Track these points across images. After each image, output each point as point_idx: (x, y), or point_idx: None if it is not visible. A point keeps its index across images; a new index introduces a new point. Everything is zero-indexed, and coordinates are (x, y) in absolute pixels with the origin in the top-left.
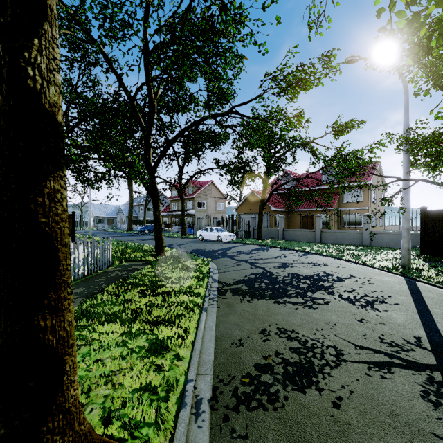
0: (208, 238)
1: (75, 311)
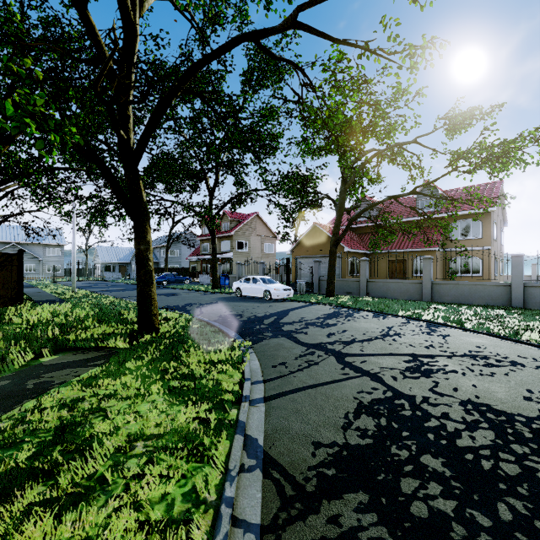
0: (249, 293)
1: None
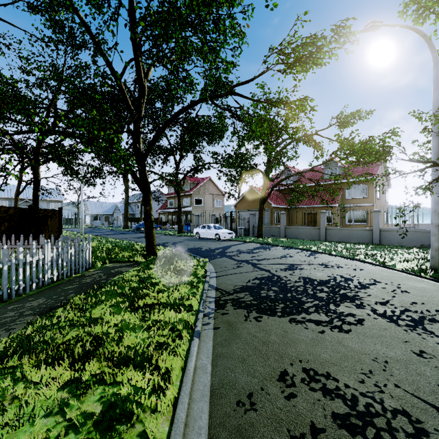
0: (205, 236)
1: (14, 338)
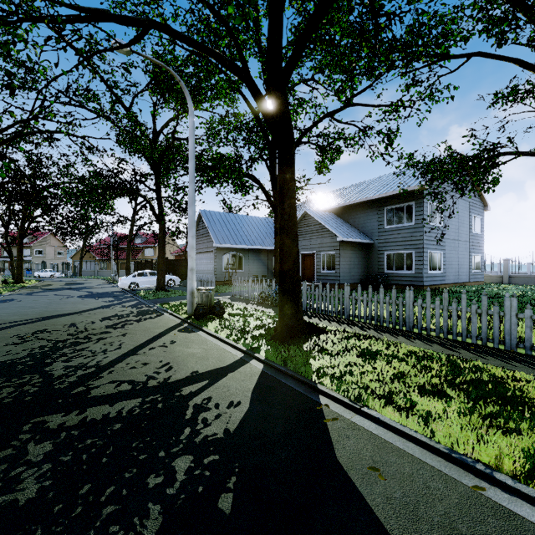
0: (43, 276)
1: None
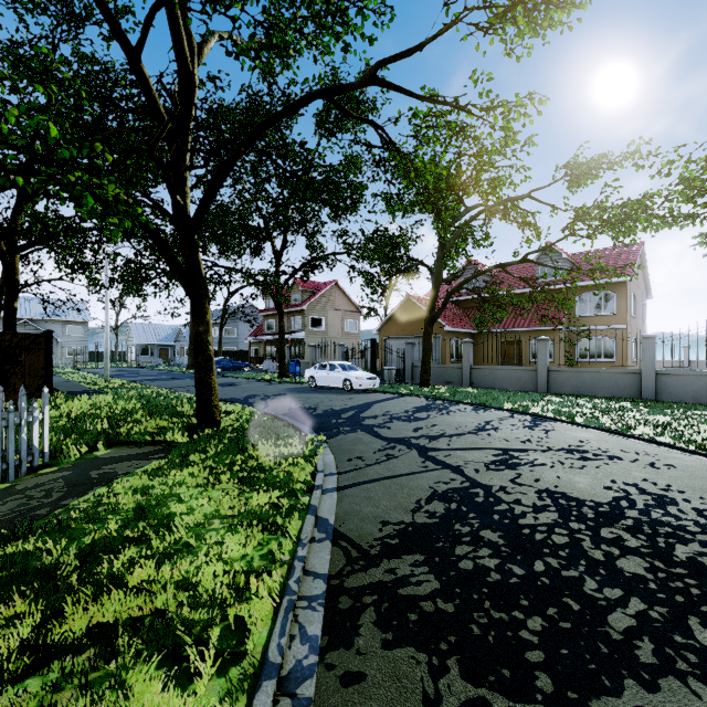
0: (325, 383)
1: None
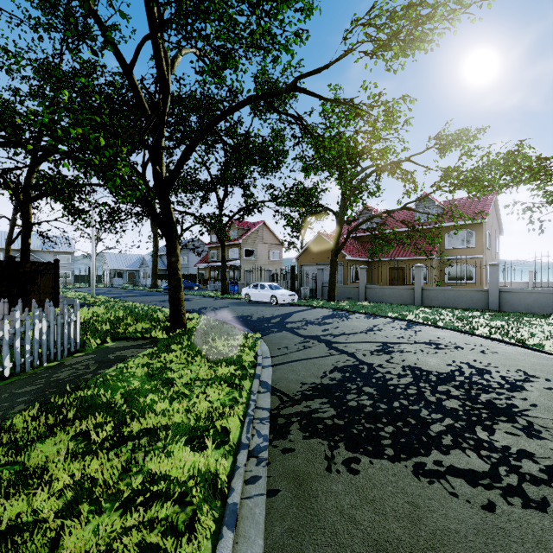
0: (257, 298)
1: None
